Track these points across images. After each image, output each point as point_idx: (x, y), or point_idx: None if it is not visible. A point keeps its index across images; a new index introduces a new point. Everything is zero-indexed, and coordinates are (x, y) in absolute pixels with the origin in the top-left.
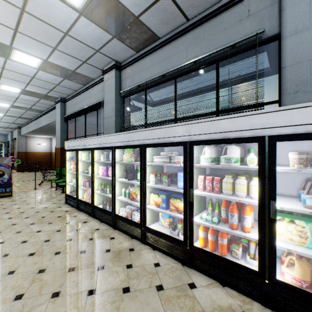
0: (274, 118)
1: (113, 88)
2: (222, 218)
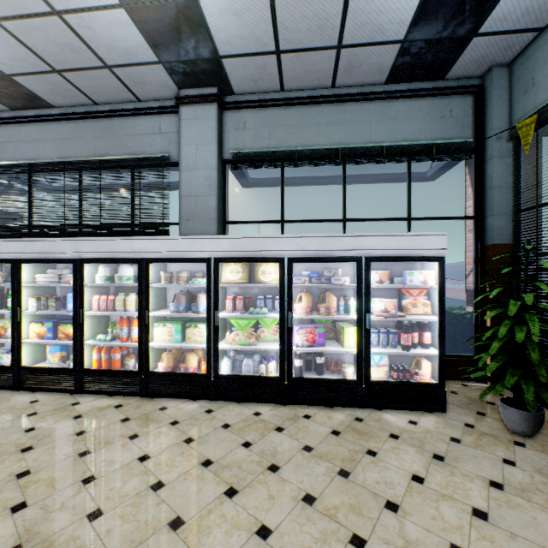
0: (148, 244)
1: None
2: (118, 336)
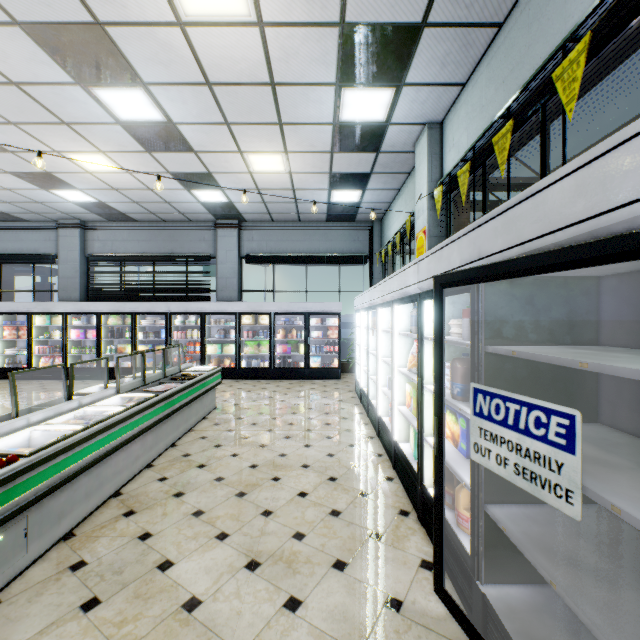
0: (206, 305)
1: (77, 248)
2: (187, 351)
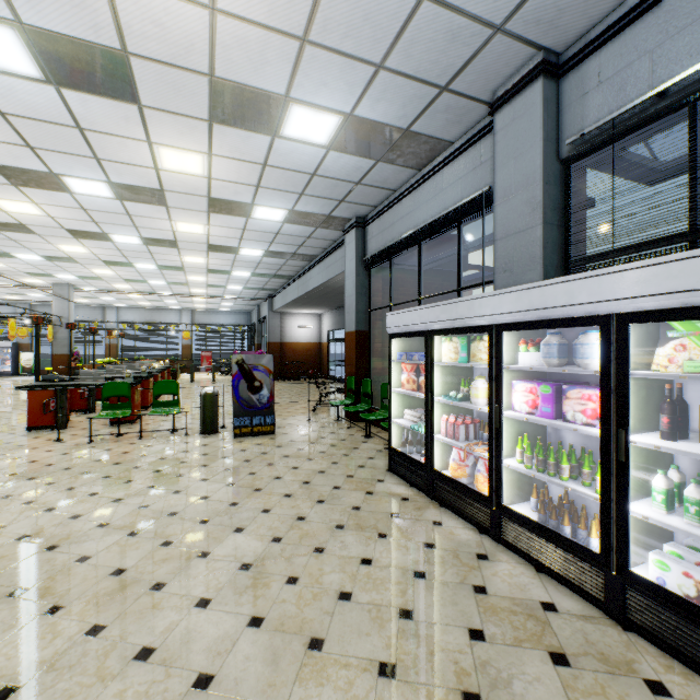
0: None
1: (534, 139)
2: None
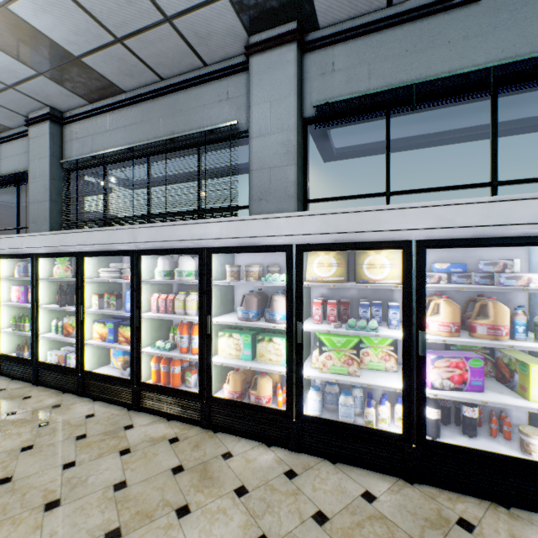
0: (209, 229)
1: (46, 153)
2: (178, 344)
